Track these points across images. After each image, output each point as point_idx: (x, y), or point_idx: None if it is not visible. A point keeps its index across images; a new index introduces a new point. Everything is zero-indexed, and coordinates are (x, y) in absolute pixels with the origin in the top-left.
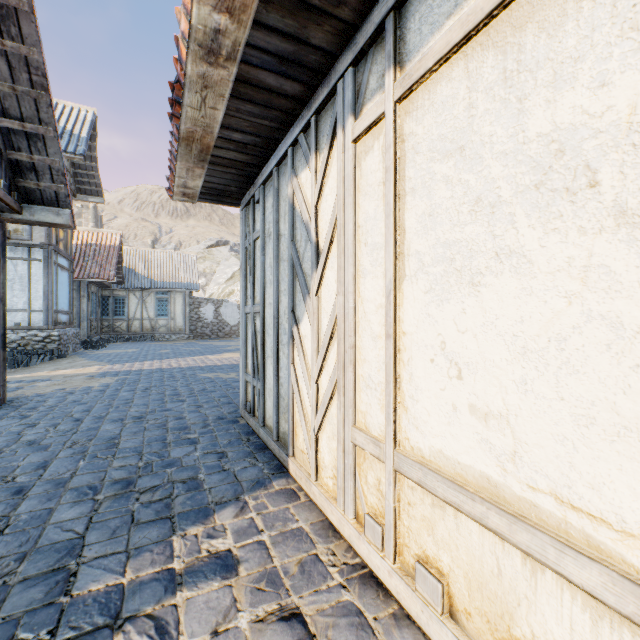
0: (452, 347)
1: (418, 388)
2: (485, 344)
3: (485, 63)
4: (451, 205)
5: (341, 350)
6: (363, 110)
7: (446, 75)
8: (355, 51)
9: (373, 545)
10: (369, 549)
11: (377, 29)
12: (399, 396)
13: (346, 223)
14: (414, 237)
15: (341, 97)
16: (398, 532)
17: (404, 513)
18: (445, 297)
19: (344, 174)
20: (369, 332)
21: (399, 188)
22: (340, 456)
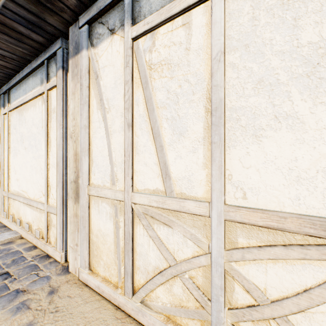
0: (15, 168)
1: (12, 177)
2: (18, 167)
3: (18, 115)
4: (15, 139)
5: (1, 171)
6: (6, 107)
7: (15, 112)
8: (3, 92)
9: (5, 218)
10: (4, 220)
11: (6, 91)
12: (10, 180)
13: (2, 136)
14: (12, 144)
15: (1, 100)
16: (10, 212)
17: (11, 207)
18: (15, 157)
19: (1, 122)
20: (6, 165)
21: (10, 131)
22: (1, 200)
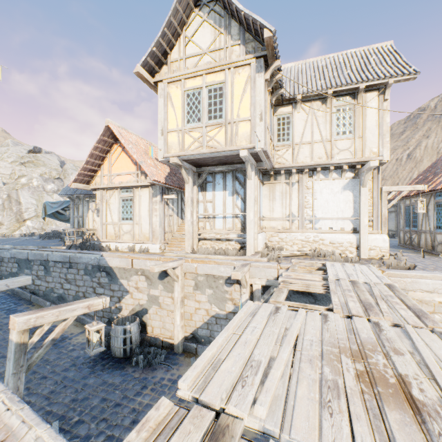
0: None
1: None
2: None
3: None
4: None
5: None
6: None
7: None
8: None
9: None
10: None
11: None
12: None
13: None
14: None
15: None
16: None
17: None
18: None
19: None
20: None
21: None
22: None
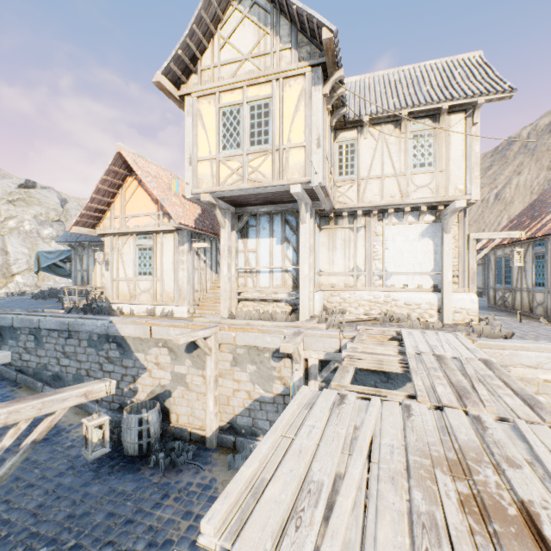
0: None
1: None
2: None
3: None
4: None
5: None
6: None
7: None
8: None
9: None
10: None
11: None
12: None
13: None
14: None
15: None
16: None
17: None
18: None
19: None
20: None
21: None
22: None
